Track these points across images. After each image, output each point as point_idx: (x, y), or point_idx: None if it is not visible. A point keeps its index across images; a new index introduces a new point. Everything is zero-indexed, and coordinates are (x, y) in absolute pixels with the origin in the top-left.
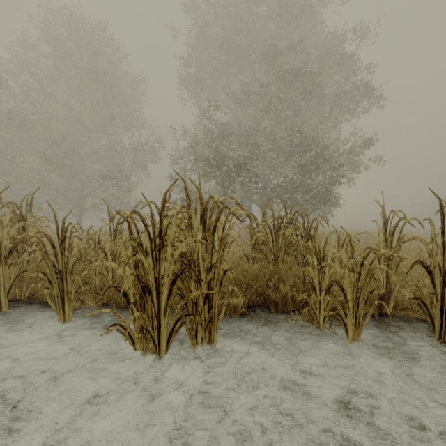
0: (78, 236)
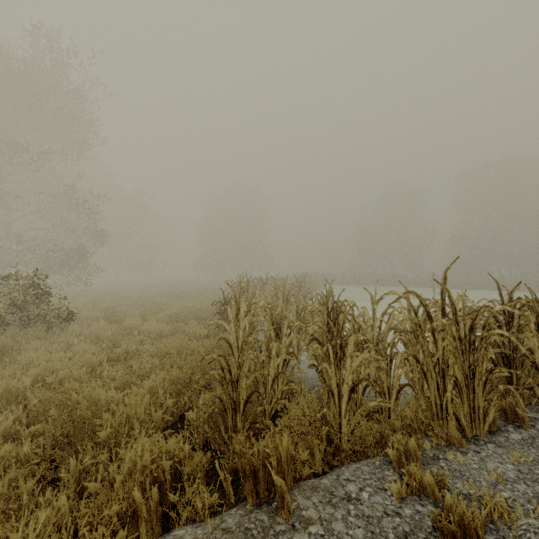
0: None
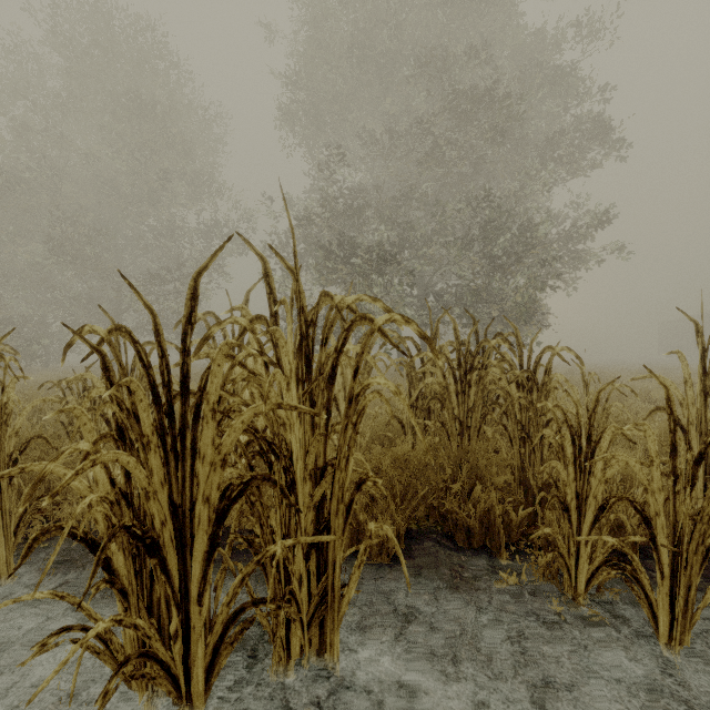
0: (59, 383)
